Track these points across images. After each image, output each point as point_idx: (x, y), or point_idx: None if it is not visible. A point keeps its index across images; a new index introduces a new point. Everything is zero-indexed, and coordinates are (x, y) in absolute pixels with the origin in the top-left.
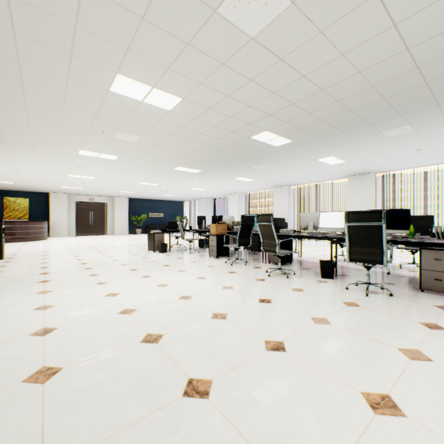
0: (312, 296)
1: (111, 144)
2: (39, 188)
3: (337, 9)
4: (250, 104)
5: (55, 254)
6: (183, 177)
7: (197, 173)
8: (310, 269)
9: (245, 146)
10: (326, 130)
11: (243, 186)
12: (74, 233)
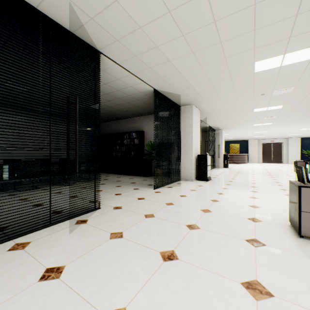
0: None
1: (264, 120)
2: (242, 138)
3: None
4: None
5: (245, 168)
6: None
7: None
8: None
9: None
10: None
11: None
12: (261, 161)
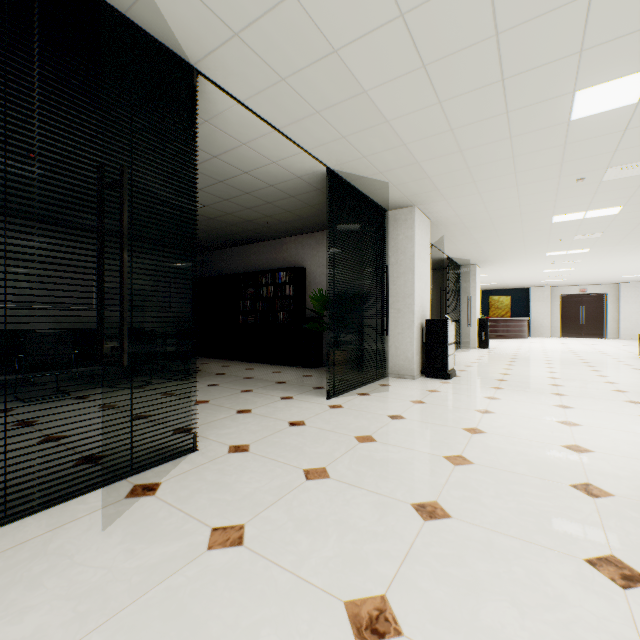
0: None
1: (573, 244)
2: (518, 285)
3: None
4: None
5: (526, 350)
6: None
7: None
8: None
9: None
10: None
11: None
12: (558, 334)
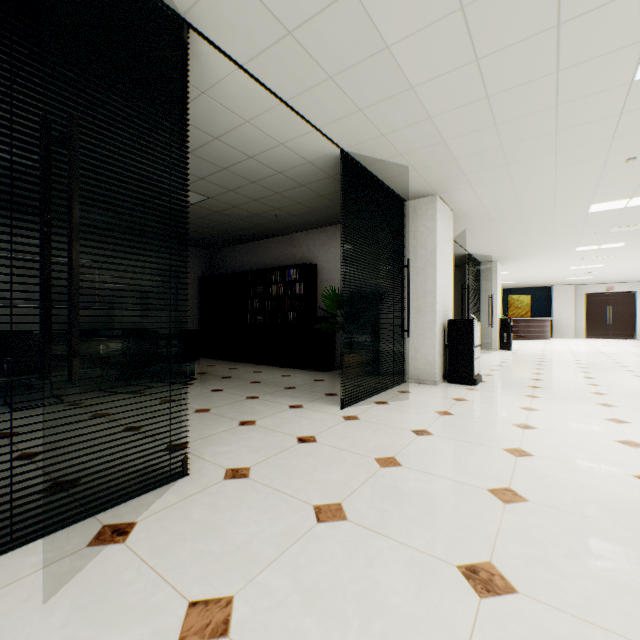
0: None
1: (608, 237)
2: (539, 283)
3: None
4: None
5: (552, 352)
6: None
7: None
8: None
9: None
10: None
11: None
12: (582, 334)
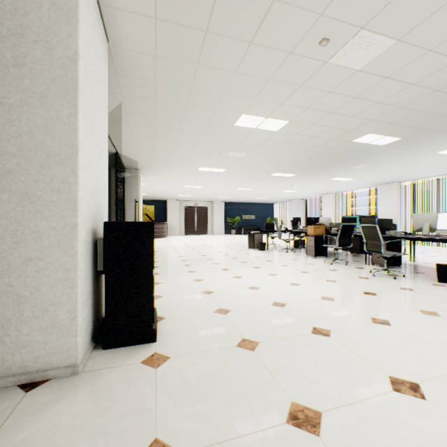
0: (423, 295)
1: (223, 161)
2: (161, 197)
3: (446, 32)
4: (353, 115)
5: (181, 248)
6: (277, 181)
7: (291, 177)
8: (424, 273)
9: (345, 149)
10: (446, 123)
11: (340, 185)
12: (183, 232)
